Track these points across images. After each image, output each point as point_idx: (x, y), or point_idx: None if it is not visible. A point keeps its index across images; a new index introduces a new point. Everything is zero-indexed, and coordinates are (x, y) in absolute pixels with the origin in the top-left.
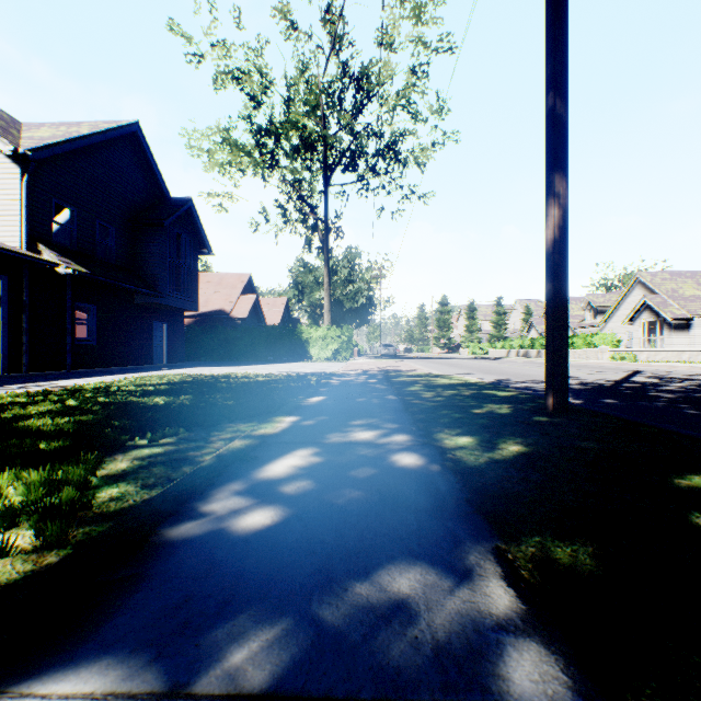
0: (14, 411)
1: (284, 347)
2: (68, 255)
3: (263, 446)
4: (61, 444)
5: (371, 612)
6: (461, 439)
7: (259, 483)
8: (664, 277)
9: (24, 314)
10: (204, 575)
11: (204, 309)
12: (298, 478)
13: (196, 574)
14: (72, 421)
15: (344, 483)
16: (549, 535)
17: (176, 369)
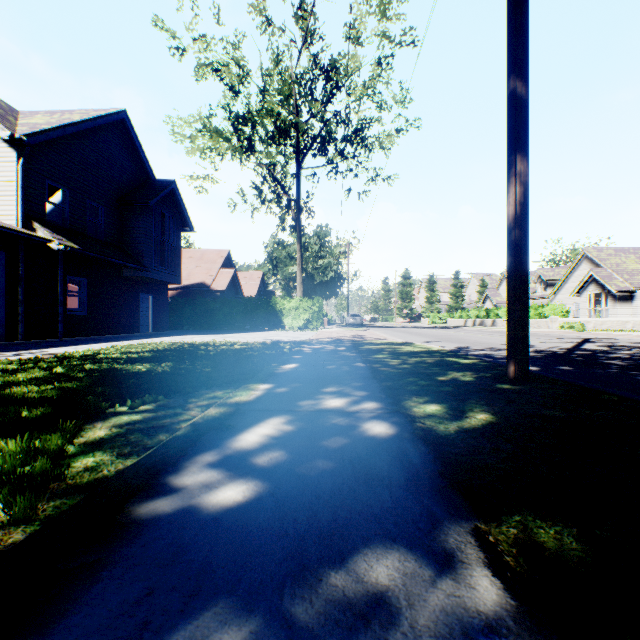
0: (3, 378)
1: (260, 317)
2: (61, 232)
3: (237, 414)
4: (43, 411)
5: (348, 610)
6: (429, 407)
7: (231, 454)
8: (609, 253)
9: (20, 287)
10: (169, 562)
11: (186, 282)
12: (271, 448)
13: (161, 560)
14: (57, 388)
15: (316, 454)
16: (529, 513)
17: (160, 337)
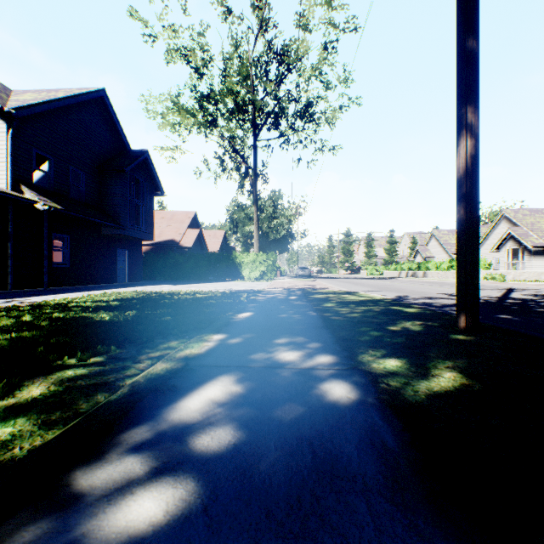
0: None
1: (221, 269)
2: (46, 195)
3: (184, 371)
4: None
5: None
6: (389, 363)
7: (165, 430)
8: (524, 213)
9: (9, 242)
10: None
11: (158, 239)
12: (214, 421)
13: None
14: (13, 338)
15: (268, 431)
16: None
17: (134, 287)
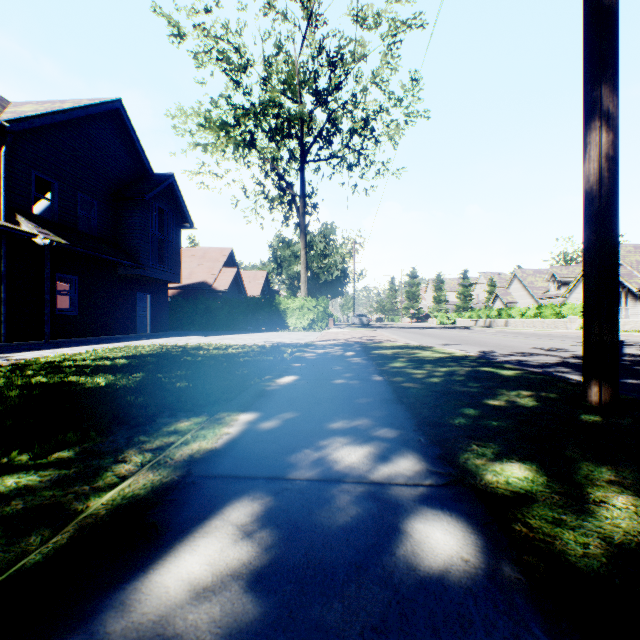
0: None
1: (262, 317)
2: (48, 227)
3: (180, 488)
4: None
5: None
6: (511, 472)
7: None
8: (628, 250)
9: (2, 285)
10: None
11: (188, 281)
12: (206, 636)
13: None
14: None
15: None
16: None
17: (155, 339)
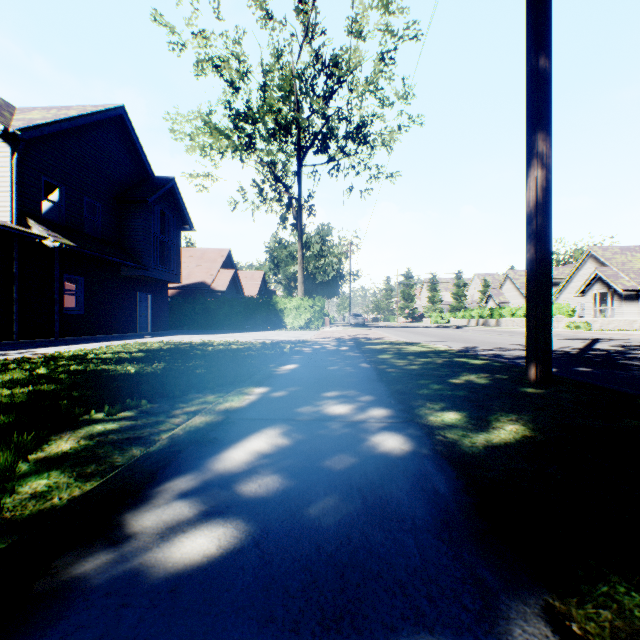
0: None
1: (260, 317)
2: (56, 230)
3: (225, 424)
4: (5, 419)
5: None
6: (448, 416)
7: (211, 479)
8: (614, 251)
9: (14, 285)
10: None
11: (186, 281)
12: (261, 470)
13: None
14: (31, 391)
15: (317, 479)
16: (617, 580)
17: (159, 337)
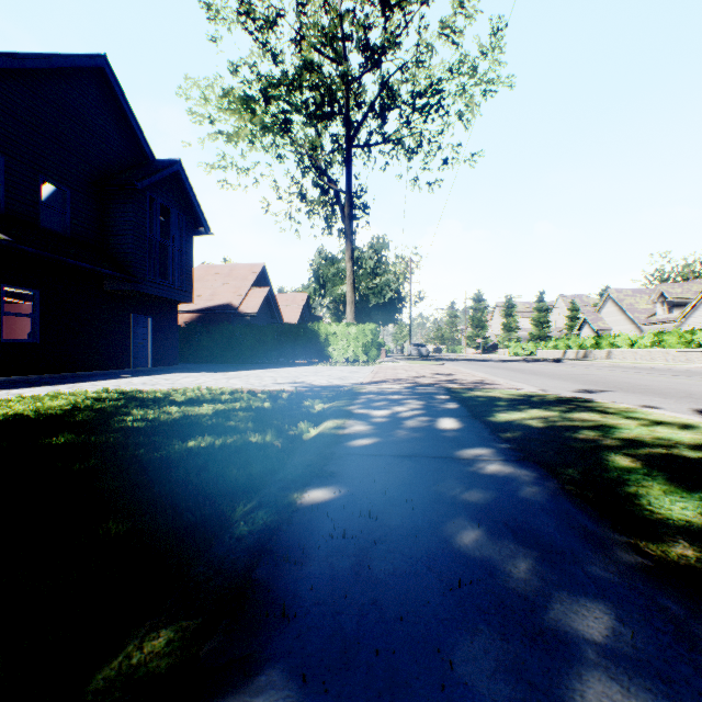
0: None
1: (297, 347)
2: None
3: None
4: None
5: None
6: None
7: None
8: None
9: None
10: None
11: (209, 303)
12: None
13: None
14: None
15: None
16: None
17: (136, 377)
